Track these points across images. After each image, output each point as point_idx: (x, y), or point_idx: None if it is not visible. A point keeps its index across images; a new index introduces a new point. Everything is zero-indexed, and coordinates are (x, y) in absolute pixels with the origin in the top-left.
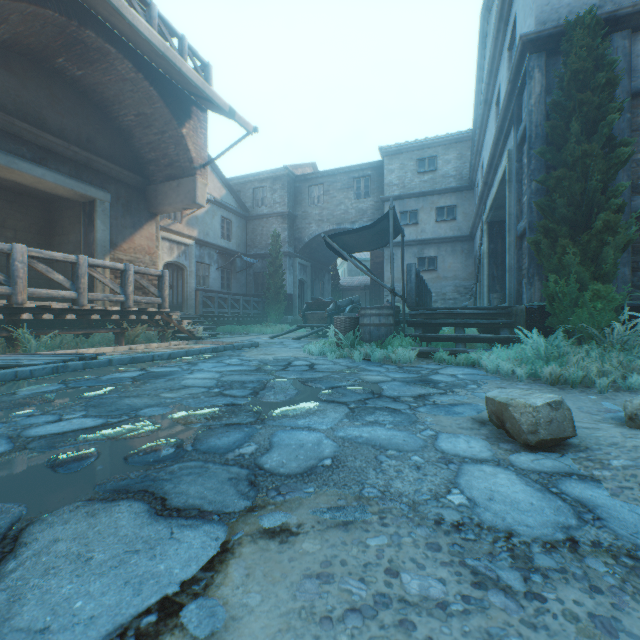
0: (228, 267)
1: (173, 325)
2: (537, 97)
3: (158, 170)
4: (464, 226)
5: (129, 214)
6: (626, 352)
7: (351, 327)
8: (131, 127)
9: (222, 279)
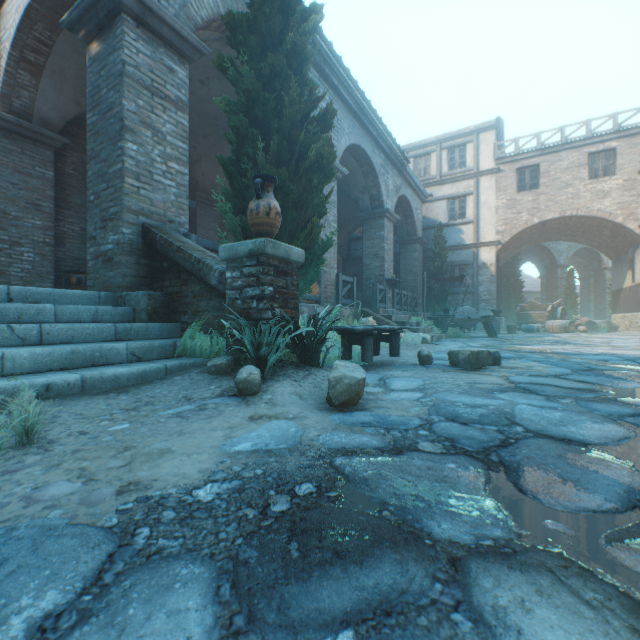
0: None
1: None
2: None
3: None
4: None
5: None
6: None
7: None
8: None
9: None
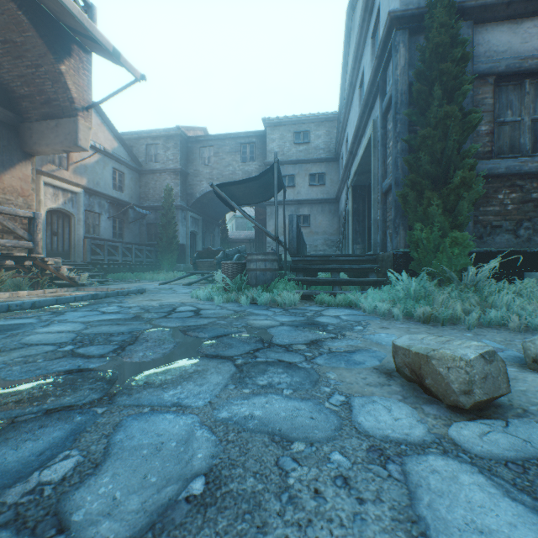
0: (120, 217)
1: (50, 271)
2: (402, 69)
3: (33, 107)
4: (331, 190)
5: None
6: (478, 291)
7: (238, 272)
8: None
9: (114, 228)
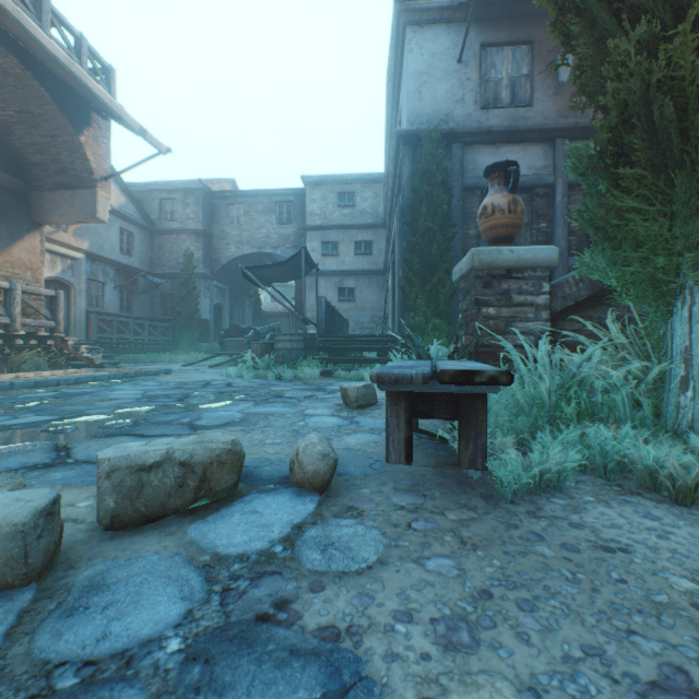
0: (129, 287)
1: (68, 351)
2: (407, 178)
3: (45, 175)
4: (379, 261)
5: (5, 222)
6: None
7: (267, 352)
8: (10, 123)
9: (121, 300)
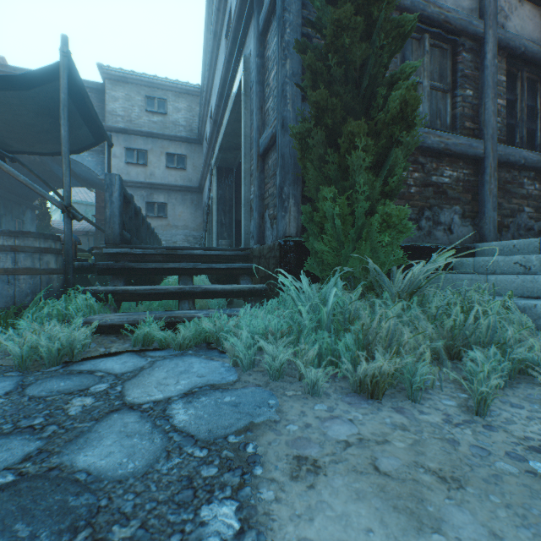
0: None
1: None
2: None
3: None
4: (194, 178)
5: None
6: (419, 307)
7: None
8: None
9: None
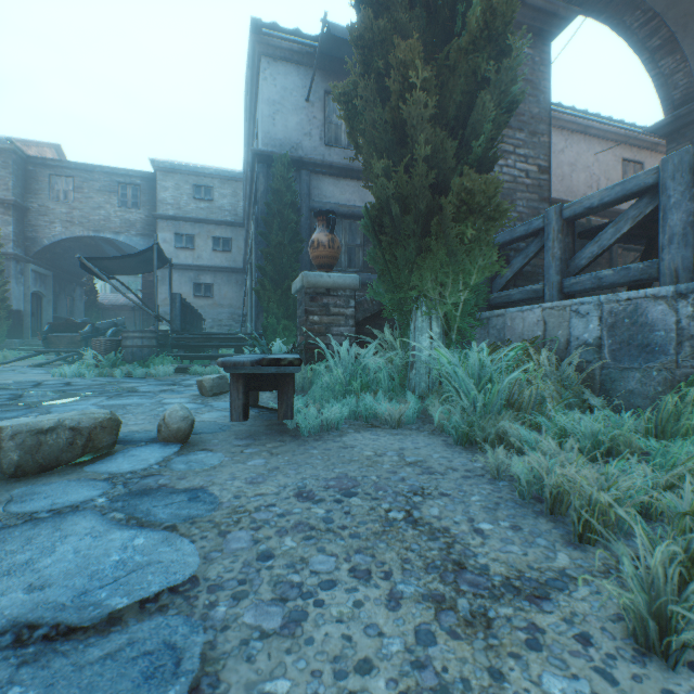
0: None
1: None
2: (262, 193)
3: None
4: (239, 259)
5: None
6: None
7: (113, 349)
8: None
9: None
